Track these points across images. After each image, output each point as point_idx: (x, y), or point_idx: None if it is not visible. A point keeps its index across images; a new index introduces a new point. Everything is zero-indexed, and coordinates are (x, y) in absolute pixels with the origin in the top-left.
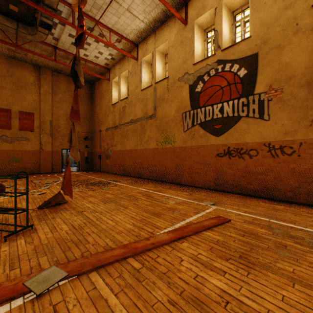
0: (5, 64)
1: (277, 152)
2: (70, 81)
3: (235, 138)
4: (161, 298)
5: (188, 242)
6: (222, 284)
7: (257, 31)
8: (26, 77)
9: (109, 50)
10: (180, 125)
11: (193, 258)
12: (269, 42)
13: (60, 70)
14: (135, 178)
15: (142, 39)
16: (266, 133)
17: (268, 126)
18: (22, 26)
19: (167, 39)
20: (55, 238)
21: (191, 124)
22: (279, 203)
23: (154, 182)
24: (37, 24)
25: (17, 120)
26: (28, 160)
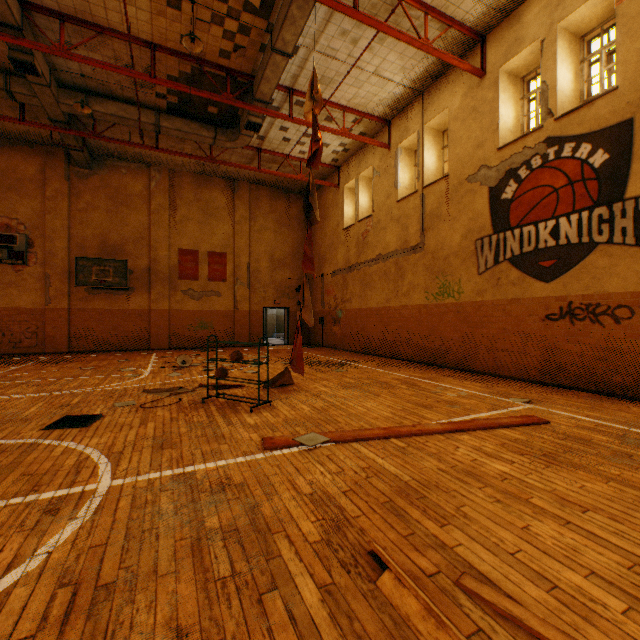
0: (191, 184)
1: None
2: (275, 196)
3: (583, 284)
4: (429, 466)
5: (469, 436)
6: (506, 468)
7: (631, 75)
8: (216, 199)
9: (340, 138)
10: (471, 263)
11: (474, 448)
12: None
13: (262, 180)
14: (386, 359)
15: (398, 111)
16: None
17: None
18: (221, 131)
19: (446, 106)
20: (301, 415)
21: (494, 260)
22: None
23: (421, 365)
24: (241, 125)
25: (206, 266)
26: (218, 326)
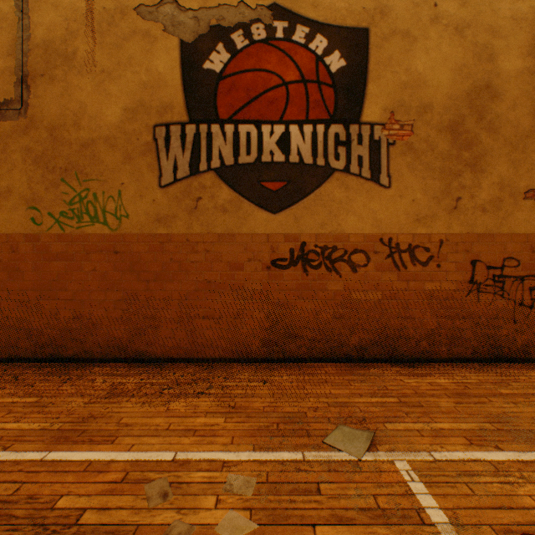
0: None
1: (404, 259)
2: None
3: (320, 220)
4: None
5: None
6: None
7: None
8: None
9: None
10: (147, 165)
11: None
12: (391, 16)
13: None
14: None
15: None
16: (384, 215)
17: (389, 200)
18: None
19: None
20: None
21: (191, 166)
22: (420, 369)
23: (24, 369)
24: None
25: None
26: None
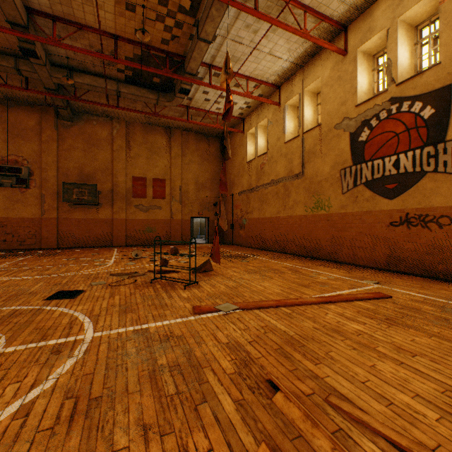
0: (141, 132)
1: None
2: (199, 139)
3: (416, 201)
4: (307, 325)
5: (335, 306)
6: (360, 328)
7: (450, 54)
8: (158, 141)
9: (245, 98)
10: (337, 186)
11: (338, 314)
12: None
13: (190, 128)
14: (277, 253)
15: (286, 79)
16: None
17: None
18: (162, 95)
19: (320, 76)
20: (218, 291)
21: (353, 184)
22: None
23: (302, 258)
24: (176, 90)
25: (151, 188)
26: (160, 230)
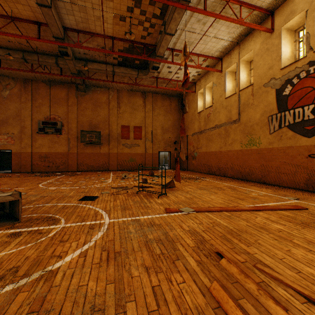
0: (126, 96)
1: None
2: (164, 98)
3: None
4: (242, 224)
5: (263, 212)
6: (281, 227)
7: None
8: (137, 101)
9: (196, 69)
10: (266, 128)
11: (265, 218)
12: None
13: (158, 91)
14: (219, 176)
15: (226, 53)
16: None
17: None
18: (140, 71)
19: (252, 49)
20: (180, 200)
21: (278, 126)
22: None
23: (238, 180)
24: (149, 68)
25: (133, 132)
26: (138, 160)
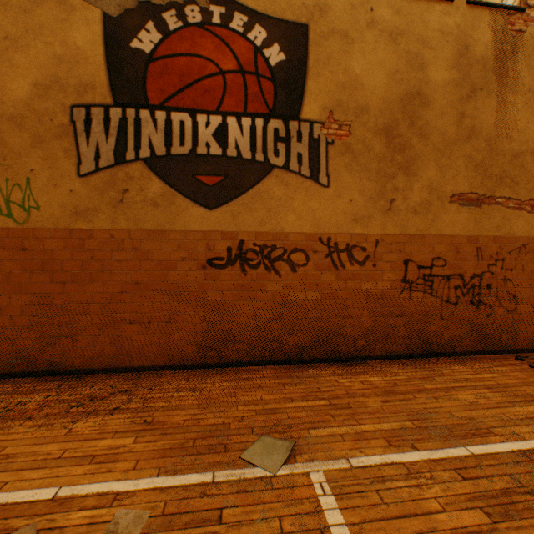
0: None
1: (343, 258)
2: None
3: (259, 218)
4: None
5: None
6: None
7: None
8: None
9: None
10: (63, 150)
11: None
12: (330, 15)
13: None
14: None
15: None
16: (324, 214)
17: (328, 200)
18: None
19: None
20: None
21: (116, 154)
22: (357, 368)
23: None
24: None
25: None
26: None
